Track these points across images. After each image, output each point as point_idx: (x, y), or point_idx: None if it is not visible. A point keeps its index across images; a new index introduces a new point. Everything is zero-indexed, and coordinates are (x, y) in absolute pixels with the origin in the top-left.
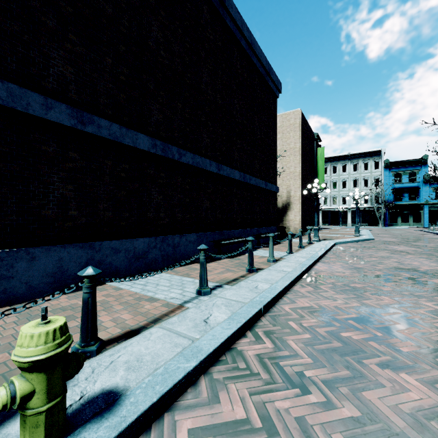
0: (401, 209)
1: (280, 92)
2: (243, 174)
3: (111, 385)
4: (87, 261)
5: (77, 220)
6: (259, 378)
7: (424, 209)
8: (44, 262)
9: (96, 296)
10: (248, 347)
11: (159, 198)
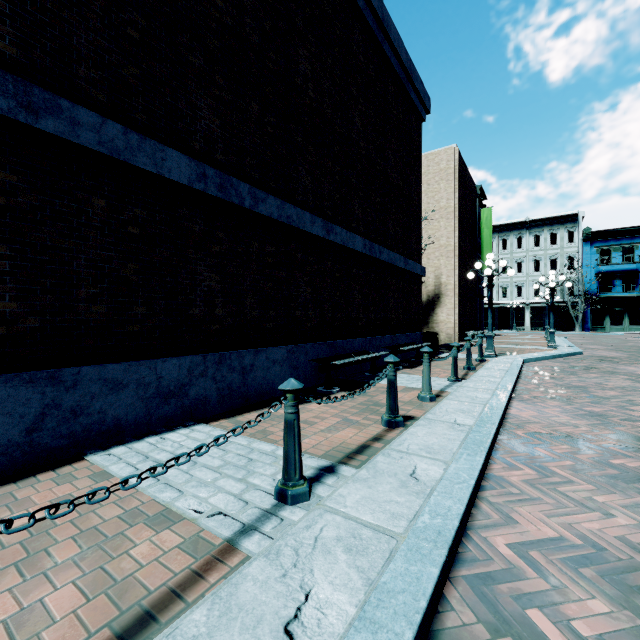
0: (610, 304)
1: (427, 111)
2: (370, 242)
3: None
4: (42, 411)
5: (20, 322)
6: None
7: None
8: None
9: None
10: None
11: (212, 279)
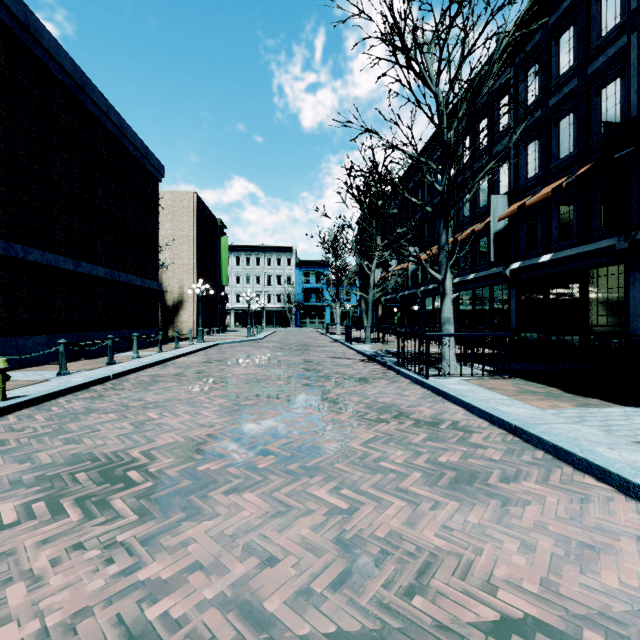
0: (310, 309)
1: (163, 176)
2: (111, 270)
3: (18, 395)
4: None
5: None
6: (101, 391)
7: (327, 310)
8: None
9: None
10: (97, 387)
11: None
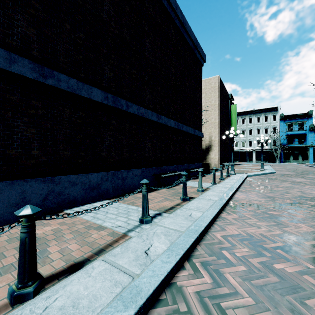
0: (292, 150)
1: (204, 61)
2: (177, 122)
3: None
4: (47, 193)
5: (39, 158)
6: None
7: (310, 150)
8: (7, 194)
9: (34, 235)
10: (187, 282)
11: (110, 140)
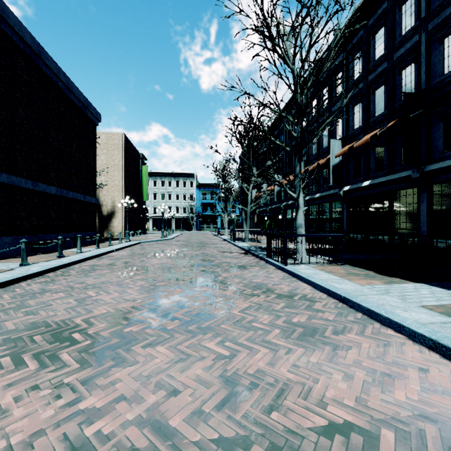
0: (206, 218)
1: (100, 121)
2: (61, 189)
3: None
4: None
5: None
6: (53, 277)
7: (218, 218)
8: None
9: None
10: (50, 274)
11: None
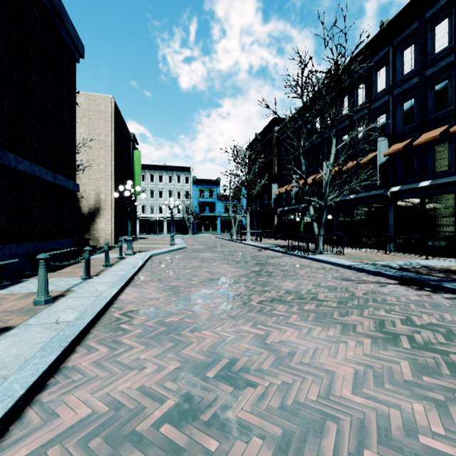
0: (204, 219)
1: (81, 55)
2: (0, 149)
3: None
4: None
5: None
6: None
7: (218, 220)
8: None
9: None
10: None
11: None
